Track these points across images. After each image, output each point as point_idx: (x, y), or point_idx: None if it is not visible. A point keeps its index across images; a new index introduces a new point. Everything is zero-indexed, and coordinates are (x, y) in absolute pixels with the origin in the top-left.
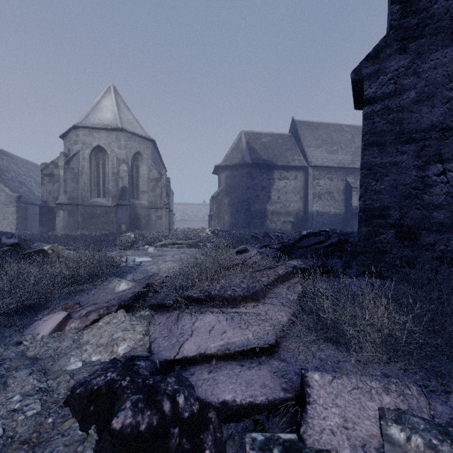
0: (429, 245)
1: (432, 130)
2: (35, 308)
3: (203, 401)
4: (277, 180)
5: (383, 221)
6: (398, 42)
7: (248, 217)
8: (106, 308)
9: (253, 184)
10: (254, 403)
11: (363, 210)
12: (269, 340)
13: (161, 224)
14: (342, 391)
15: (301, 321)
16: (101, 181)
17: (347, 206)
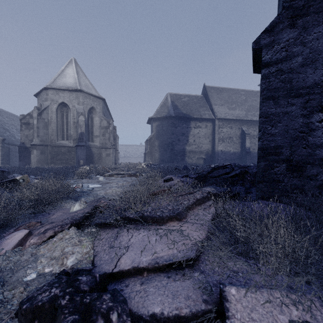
0: (313, 176)
1: (315, 87)
2: (4, 226)
3: (135, 314)
4: (193, 128)
5: (277, 157)
6: (288, 19)
7: (172, 155)
8: (60, 227)
9: (175, 131)
10: (179, 316)
11: (261, 149)
12: (191, 255)
13: (109, 160)
14: (256, 305)
15: (216, 237)
16: (65, 128)
17: (242, 147)
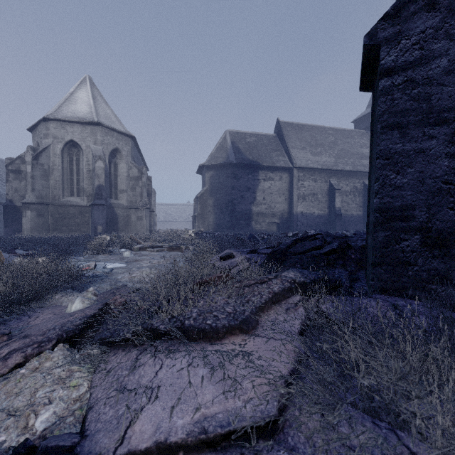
0: None
1: None
2: None
3: None
4: (262, 180)
5: (406, 224)
6: None
7: (233, 218)
8: (37, 346)
9: (238, 184)
10: None
11: (380, 210)
12: (270, 417)
13: (141, 225)
14: None
15: (311, 366)
16: (75, 179)
17: (331, 207)
